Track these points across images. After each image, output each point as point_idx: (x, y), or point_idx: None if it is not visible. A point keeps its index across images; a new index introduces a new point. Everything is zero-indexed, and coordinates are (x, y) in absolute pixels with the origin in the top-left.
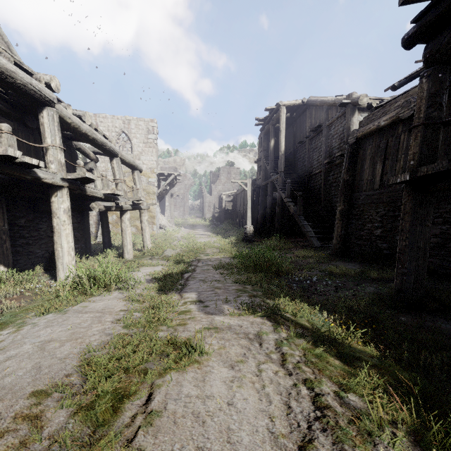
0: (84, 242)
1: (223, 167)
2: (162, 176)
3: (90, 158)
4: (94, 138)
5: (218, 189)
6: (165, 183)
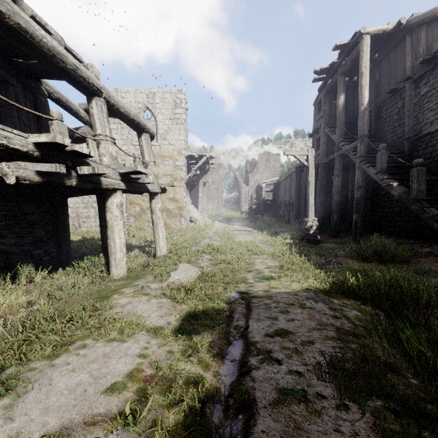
0: (57, 243)
1: (261, 154)
2: (192, 160)
3: (81, 119)
4: (23, 28)
5: (256, 179)
6: (195, 167)
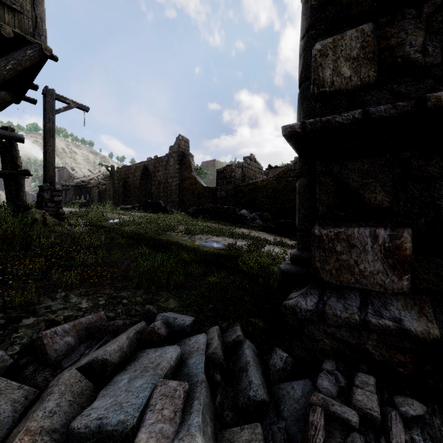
0: None
1: None
2: None
3: None
4: None
5: None
6: None
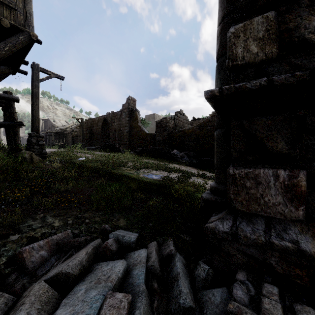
0: None
1: None
2: None
3: None
4: None
5: None
6: None
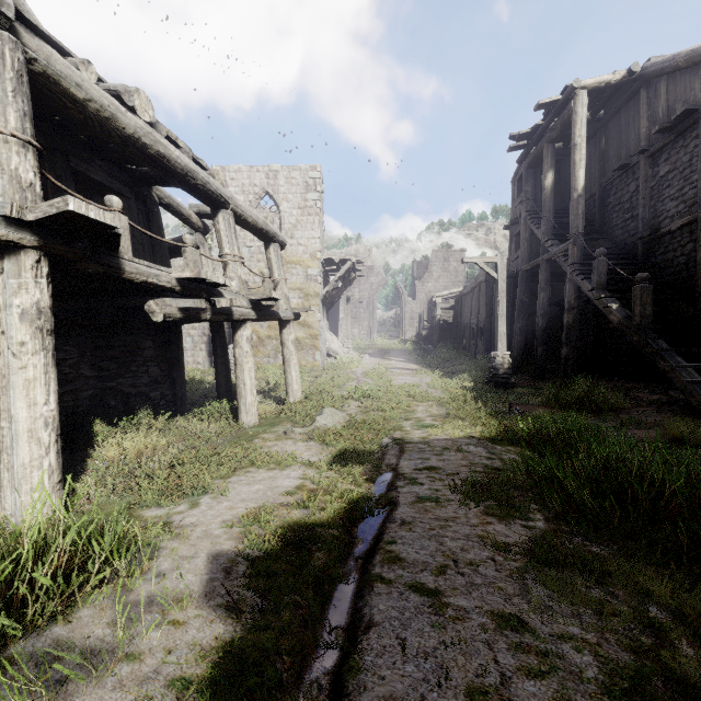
0: (172, 385)
1: (436, 250)
2: (331, 266)
3: (192, 225)
4: (162, 154)
5: (427, 289)
6: (336, 276)
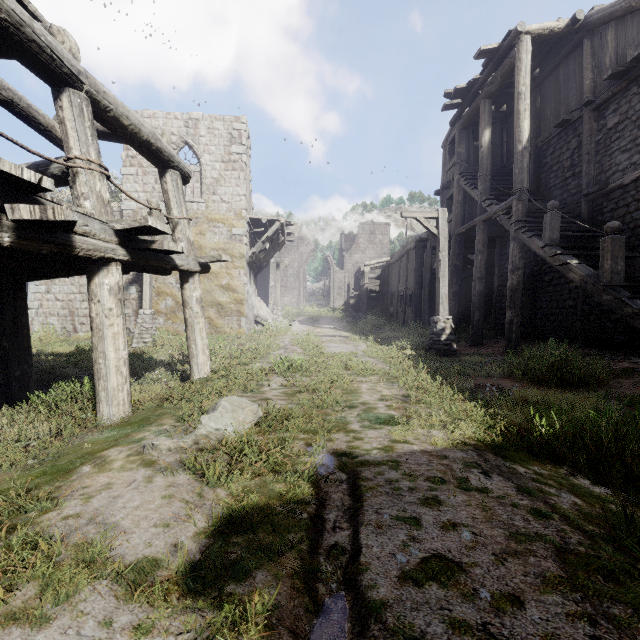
0: (2, 359)
1: (363, 223)
2: (258, 228)
3: (59, 142)
4: None
5: (355, 260)
6: (263, 237)
